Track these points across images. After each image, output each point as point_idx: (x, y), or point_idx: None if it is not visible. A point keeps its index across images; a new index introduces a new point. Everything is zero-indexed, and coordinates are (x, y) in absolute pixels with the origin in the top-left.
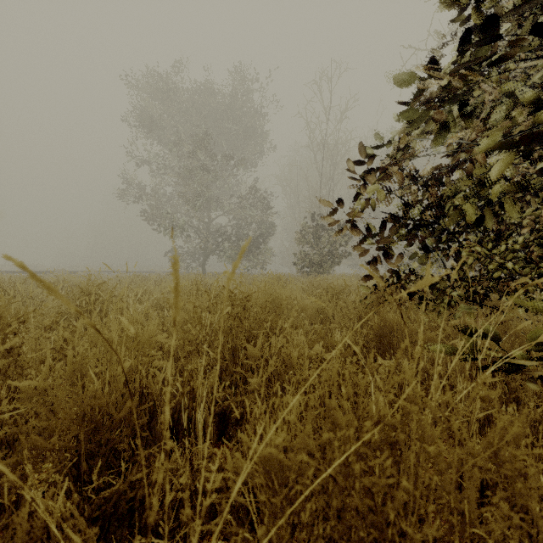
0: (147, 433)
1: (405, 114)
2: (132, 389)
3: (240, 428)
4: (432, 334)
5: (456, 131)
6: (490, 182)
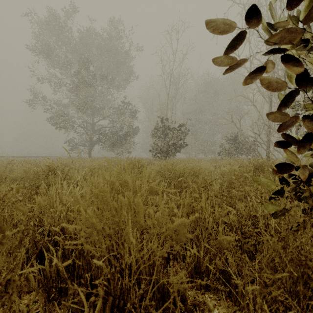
0: None
1: None
2: None
3: None
4: None
5: None
6: None
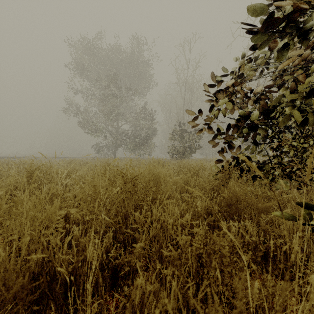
0: (37, 307)
1: (254, 39)
2: (33, 260)
3: (127, 282)
4: (269, 204)
5: (278, 63)
6: (312, 93)
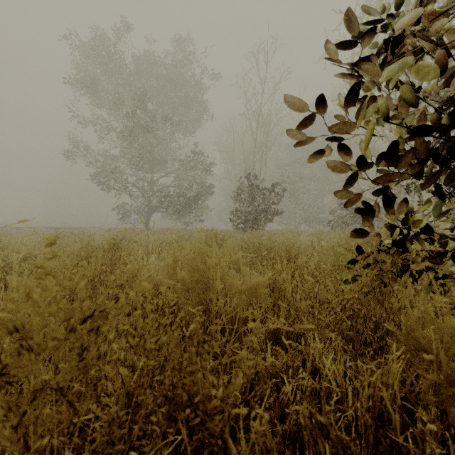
0: None
1: None
2: None
3: None
4: None
5: None
6: None
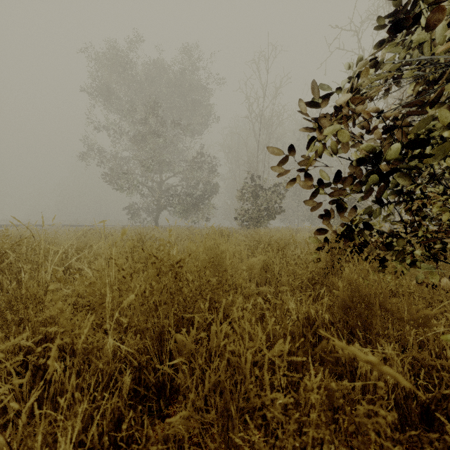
0: None
1: None
2: None
3: None
4: (429, 313)
5: (423, 68)
6: None
